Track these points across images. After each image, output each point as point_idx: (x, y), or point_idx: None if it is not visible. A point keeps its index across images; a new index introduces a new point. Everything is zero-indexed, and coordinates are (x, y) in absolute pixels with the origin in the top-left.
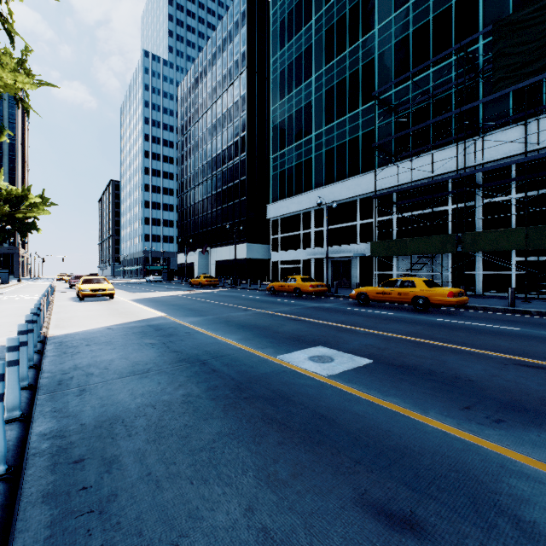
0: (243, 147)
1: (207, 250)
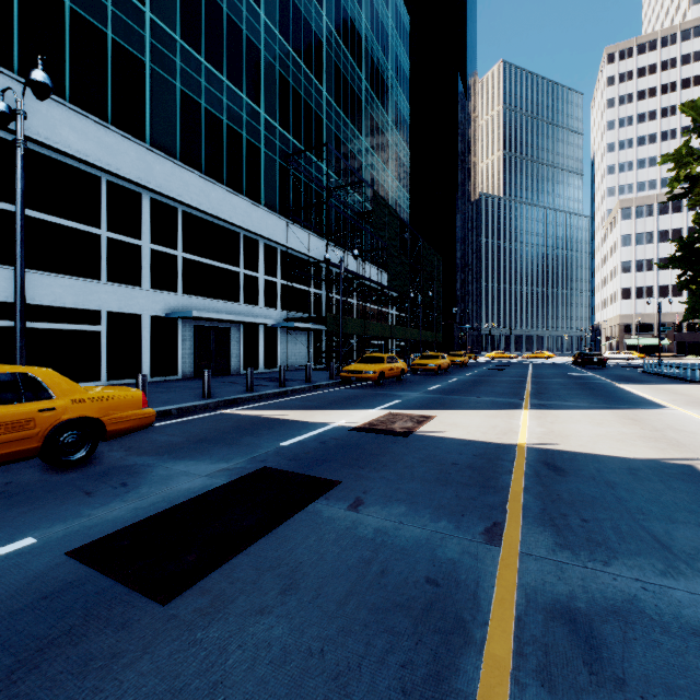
0: None
1: None
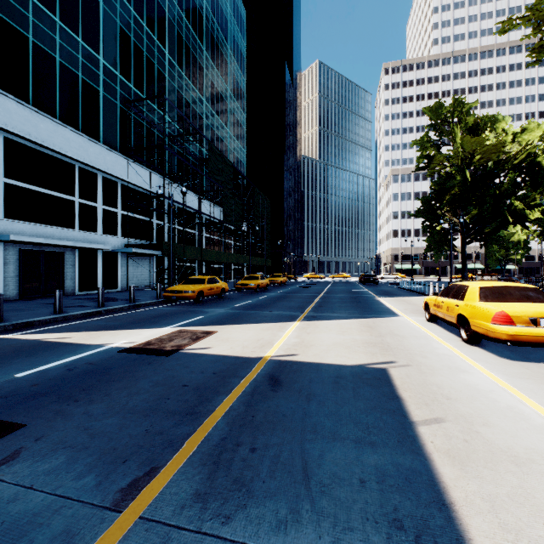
0: None
1: None
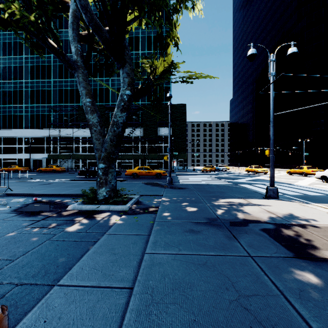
0: None
1: None
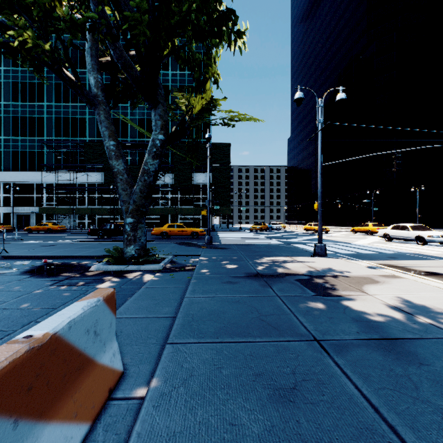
0: None
1: None
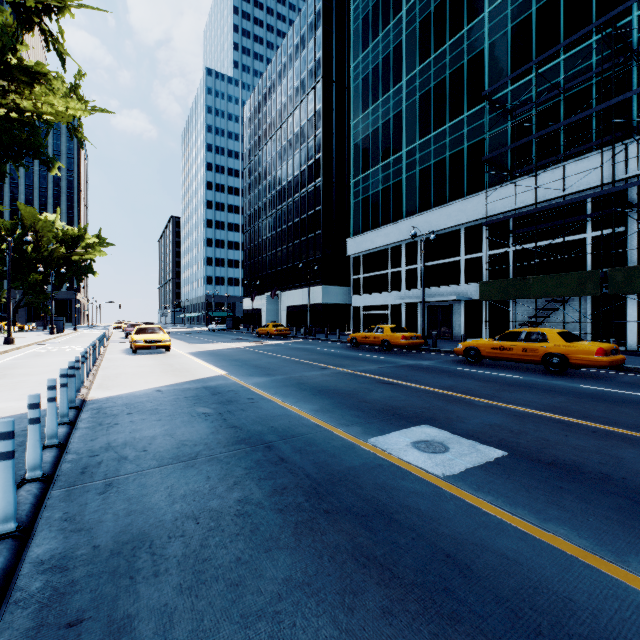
0: (318, 171)
1: (277, 294)
